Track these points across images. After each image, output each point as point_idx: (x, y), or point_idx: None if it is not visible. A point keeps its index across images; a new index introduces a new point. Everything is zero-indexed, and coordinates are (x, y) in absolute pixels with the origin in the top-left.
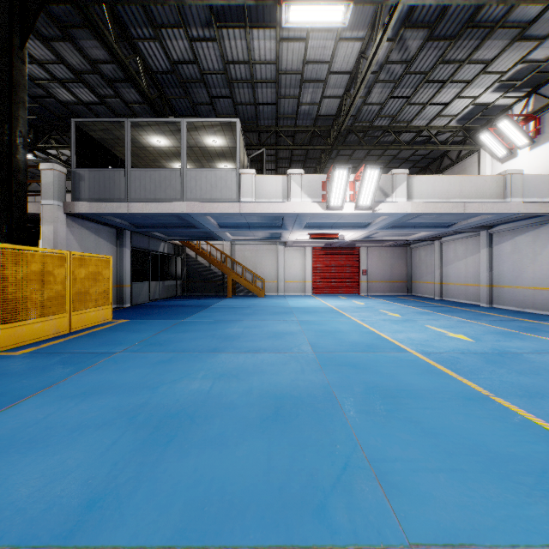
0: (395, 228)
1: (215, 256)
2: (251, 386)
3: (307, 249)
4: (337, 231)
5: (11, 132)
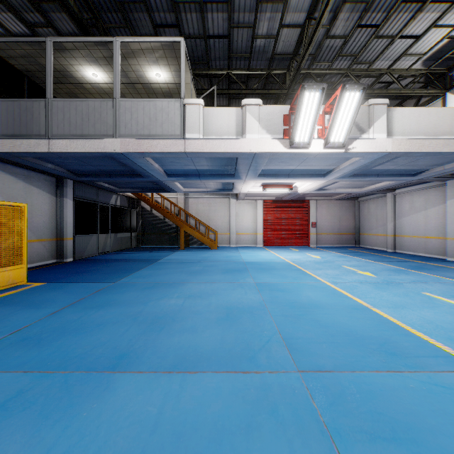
0: (357, 177)
1: (169, 209)
2: None
3: (258, 202)
4: (293, 180)
5: None
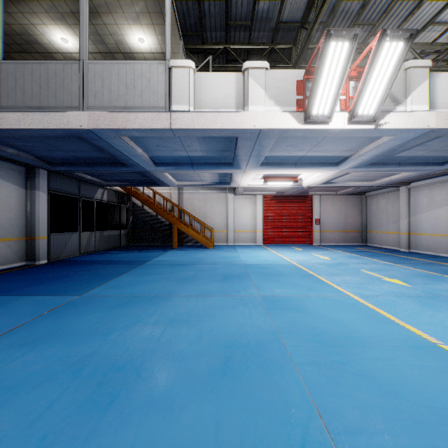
0: (375, 166)
1: (162, 205)
2: None
3: (258, 197)
4: (300, 170)
5: None
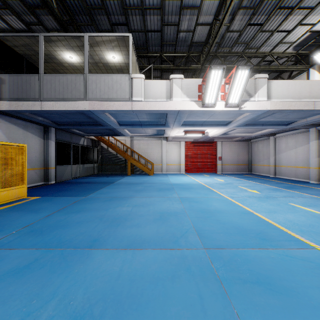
0: (249, 126)
1: (120, 148)
2: None
3: (181, 142)
4: (205, 128)
5: None
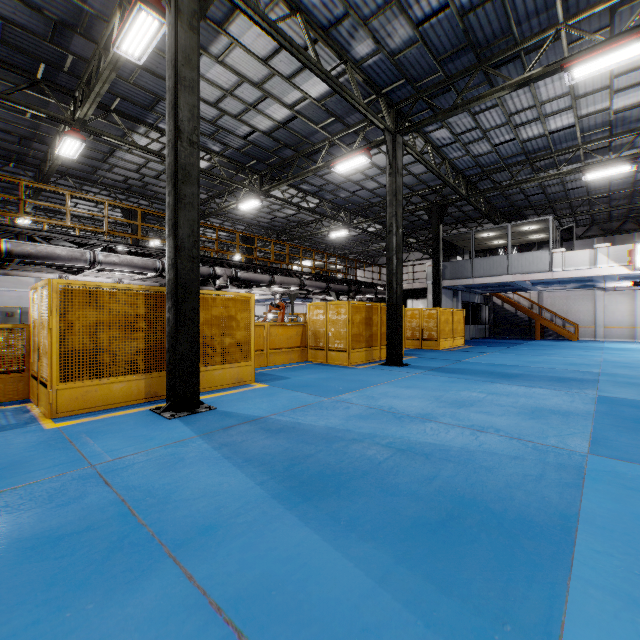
0: None
1: (521, 304)
2: (561, 361)
3: (636, 292)
4: None
5: (438, 261)
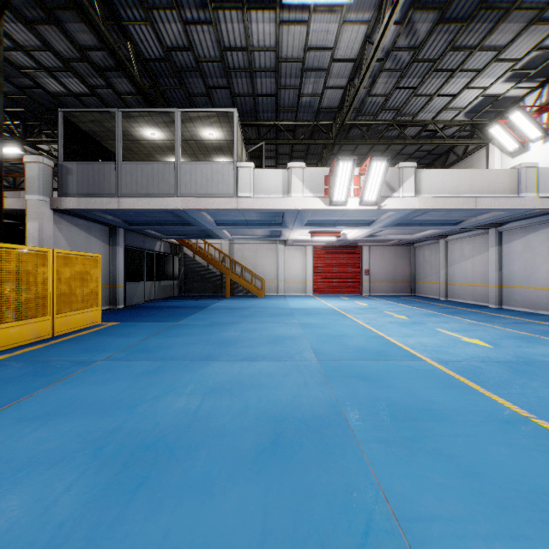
0: (401, 226)
1: (213, 256)
2: (246, 404)
3: (308, 248)
4: (339, 229)
5: None
